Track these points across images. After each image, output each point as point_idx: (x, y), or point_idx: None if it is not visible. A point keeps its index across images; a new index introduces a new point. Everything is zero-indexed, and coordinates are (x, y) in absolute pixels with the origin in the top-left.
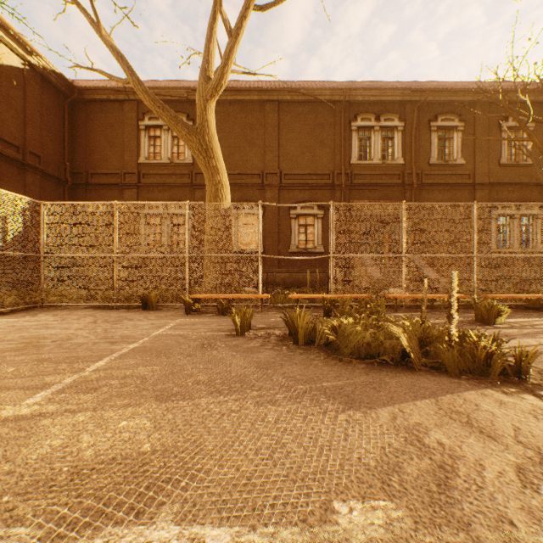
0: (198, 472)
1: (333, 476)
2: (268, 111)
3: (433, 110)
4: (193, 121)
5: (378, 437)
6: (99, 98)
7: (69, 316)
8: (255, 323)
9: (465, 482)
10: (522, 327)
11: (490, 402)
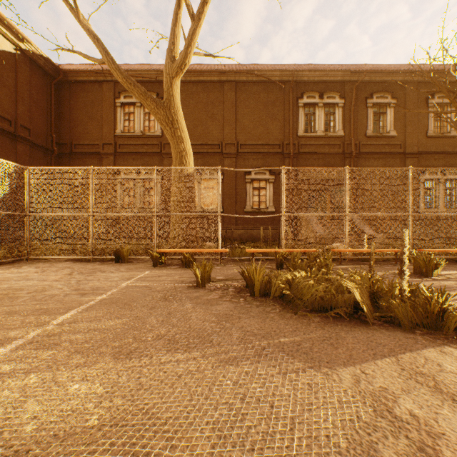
0: (146, 456)
1: None
2: (226, 90)
3: (369, 89)
4: (161, 99)
5: (345, 406)
6: (81, 79)
7: (49, 268)
8: (215, 275)
9: None
10: None
11: (453, 362)
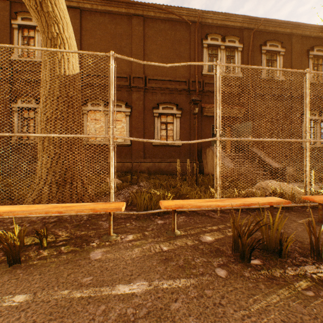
0: None
1: None
2: (135, 24)
3: (263, 38)
4: None
5: None
6: None
7: None
8: None
9: None
10: None
11: None
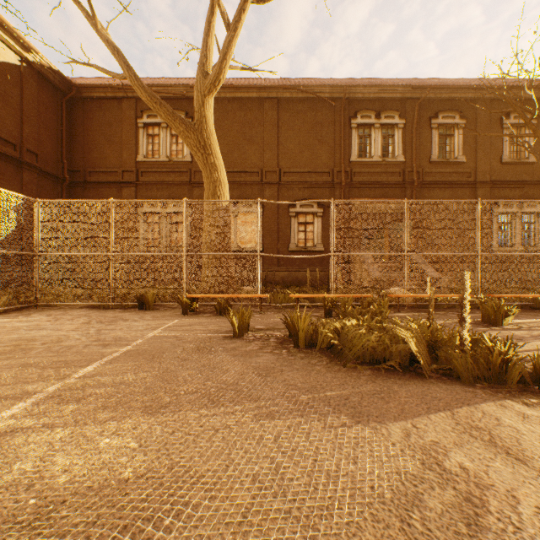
0: (185, 506)
1: (343, 512)
2: (267, 108)
3: (434, 107)
4: (191, 119)
5: (392, 459)
6: (97, 96)
7: (63, 317)
8: (254, 324)
9: (499, 521)
10: (531, 329)
11: (512, 416)
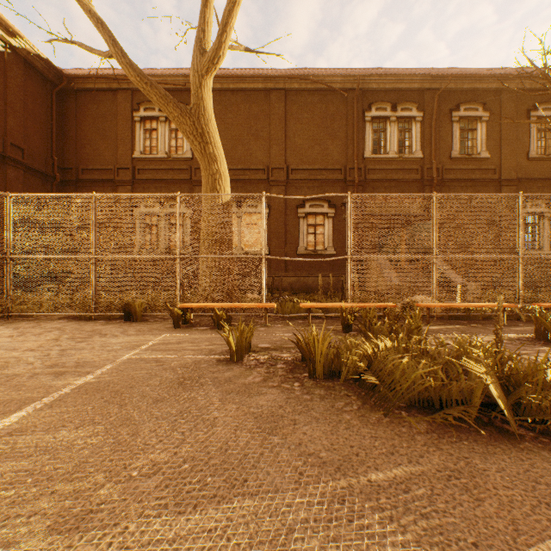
0: None
1: None
2: (274, 101)
3: (455, 99)
4: None
5: None
6: (90, 87)
7: (32, 330)
8: (257, 341)
9: None
10: None
11: None
